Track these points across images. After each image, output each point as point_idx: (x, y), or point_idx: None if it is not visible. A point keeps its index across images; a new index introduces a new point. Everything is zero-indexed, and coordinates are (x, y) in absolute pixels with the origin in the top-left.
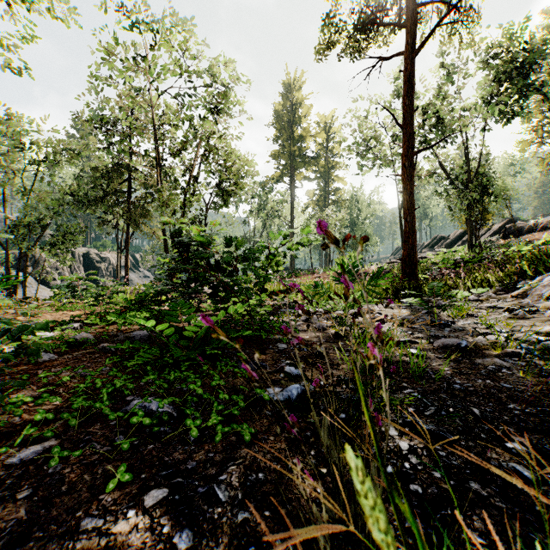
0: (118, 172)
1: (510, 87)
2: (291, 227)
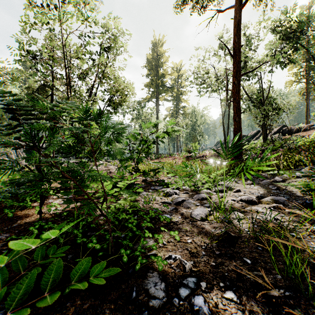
0: (43, 89)
1: (288, 44)
2: (157, 128)
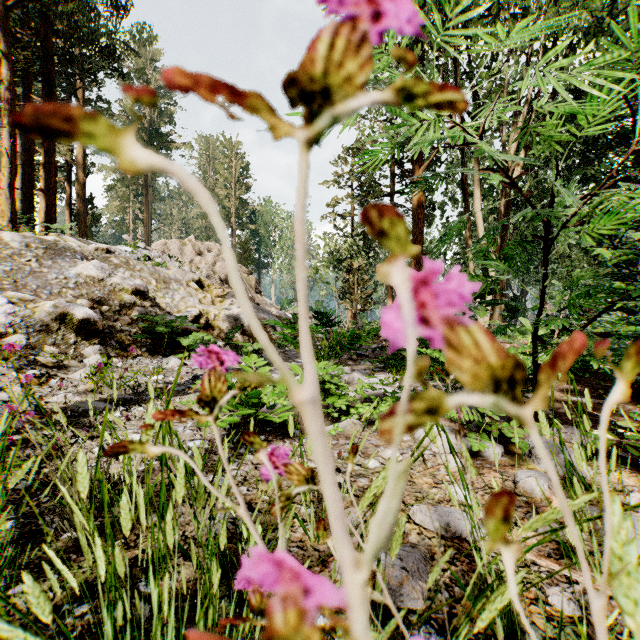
0: None
1: None
2: None
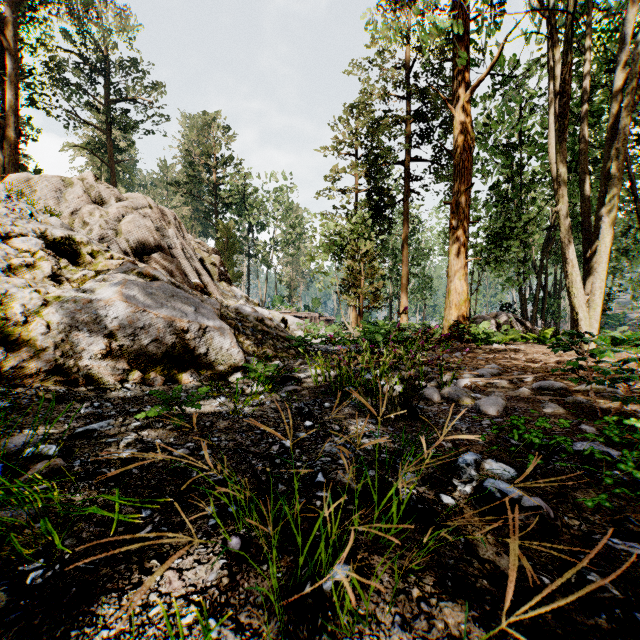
0: None
1: None
2: None
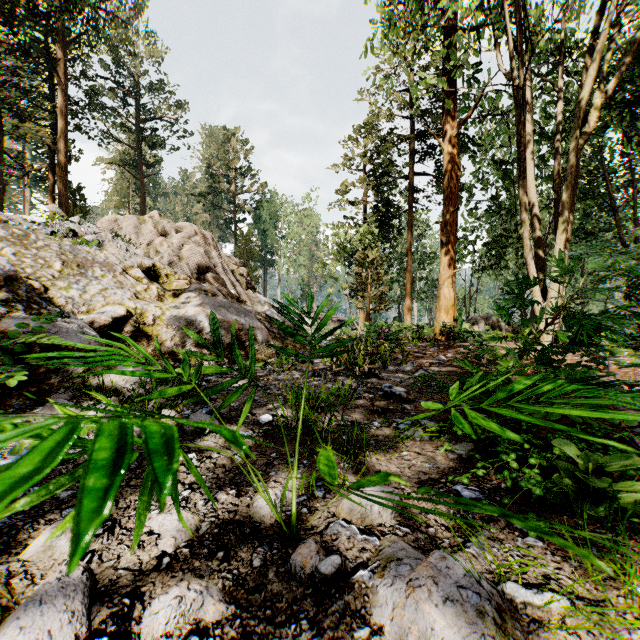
0: None
1: None
2: None
